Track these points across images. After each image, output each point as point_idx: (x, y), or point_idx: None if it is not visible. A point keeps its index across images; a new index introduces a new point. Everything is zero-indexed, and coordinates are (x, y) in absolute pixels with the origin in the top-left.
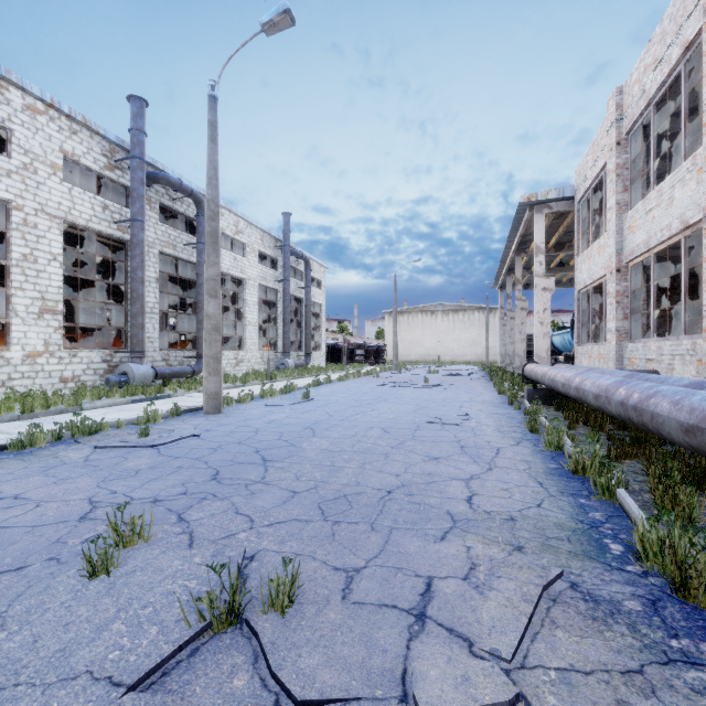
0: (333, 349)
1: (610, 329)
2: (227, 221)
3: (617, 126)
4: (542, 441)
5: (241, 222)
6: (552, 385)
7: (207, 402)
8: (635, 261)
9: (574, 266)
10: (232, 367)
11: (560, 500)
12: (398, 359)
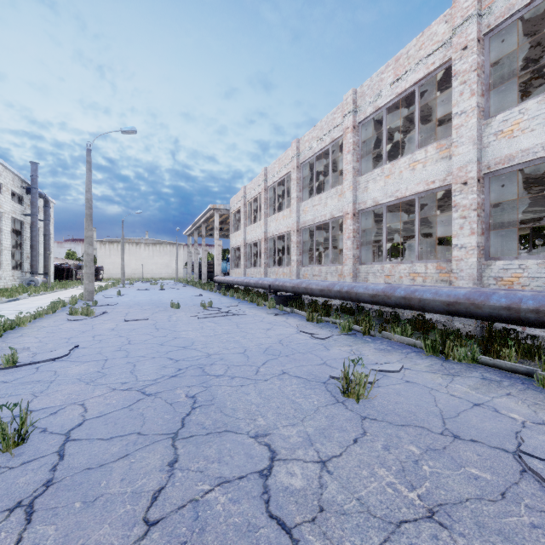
0: (57, 269)
1: (242, 264)
2: None
3: (244, 198)
4: (228, 296)
5: None
6: (228, 282)
7: (89, 295)
8: (249, 244)
9: (226, 230)
10: None
11: (236, 301)
12: (109, 276)
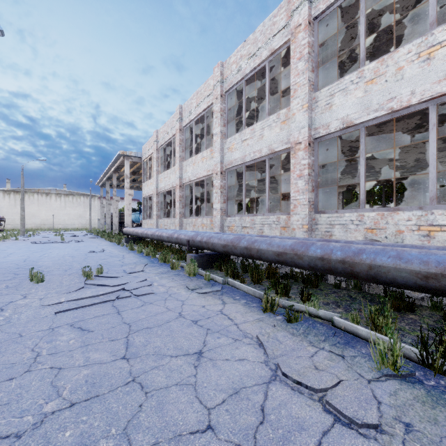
0: None
1: (154, 214)
2: None
3: (156, 143)
4: (136, 252)
5: None
6: (137, 234)
7: None
8: (162, 192)
9: (139, 181)
10: None
11: (144, 259)
12: (14, 227)
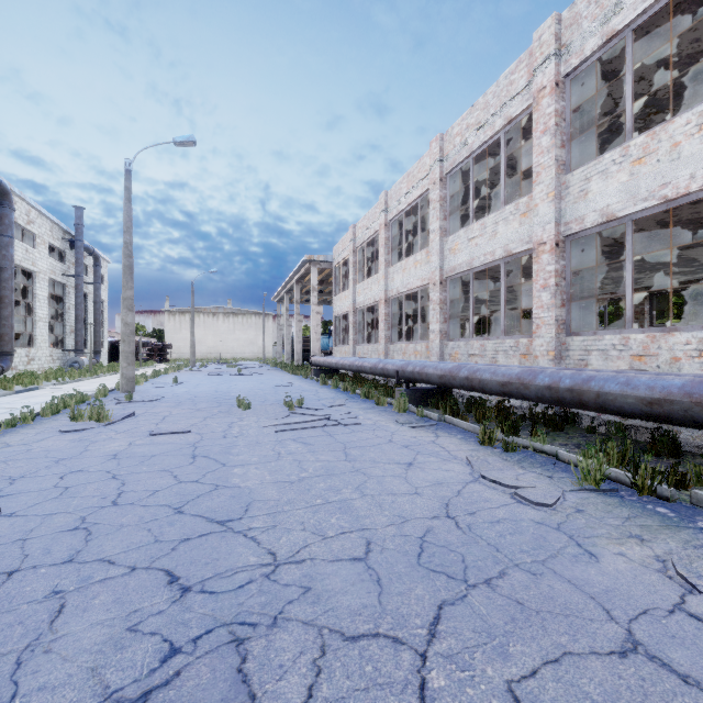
0: (113, 346)
1: (350, 339)
2: (20, 209)
3: (353, 243)
4: (330, 387)
5: (32, 211)
6: (330, 365)
7: (127, 384)
8: (360, 309)
9: (327, 293)
10: (24, 366)
11: (343, 395)
12: (180, 357)
